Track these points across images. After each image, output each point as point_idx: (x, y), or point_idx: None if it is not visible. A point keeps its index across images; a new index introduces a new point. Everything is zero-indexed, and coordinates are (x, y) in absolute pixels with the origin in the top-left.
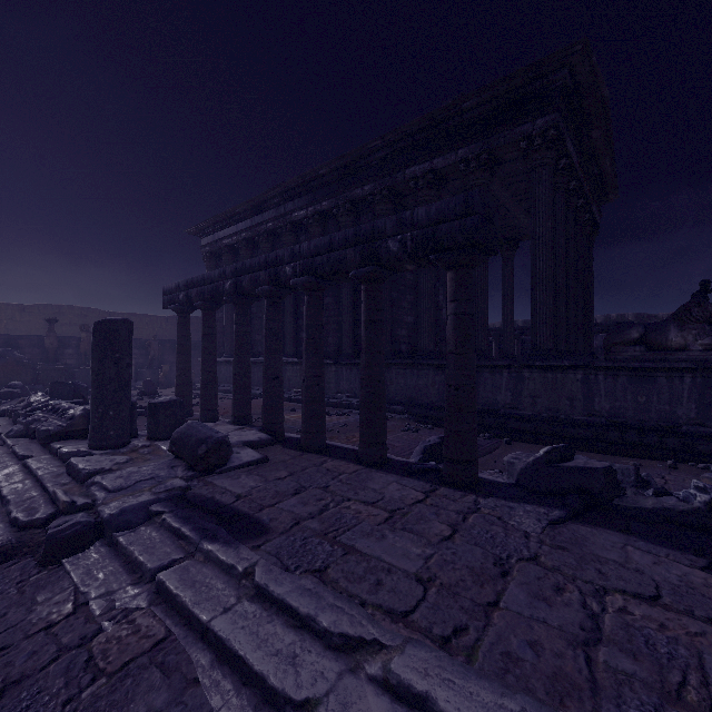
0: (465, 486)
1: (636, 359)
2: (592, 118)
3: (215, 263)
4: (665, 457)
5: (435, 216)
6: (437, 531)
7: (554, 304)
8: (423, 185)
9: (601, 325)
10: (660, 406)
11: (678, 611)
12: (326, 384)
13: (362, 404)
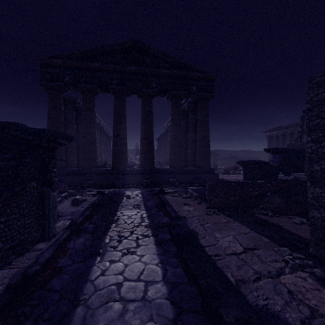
0: None
1: None
2: None
3: (269, 139)
4: None
5: None
6: None
7: None
8: None
9: None
10: None
11: None
12: None
13: None
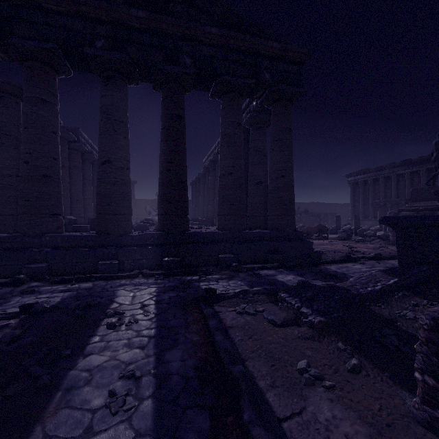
0: None
1: None
2: None
3: (353, 186)
4: None
5: None
6: None
7: None
8: None
9: None
10: None
11: None
12: None
13: None
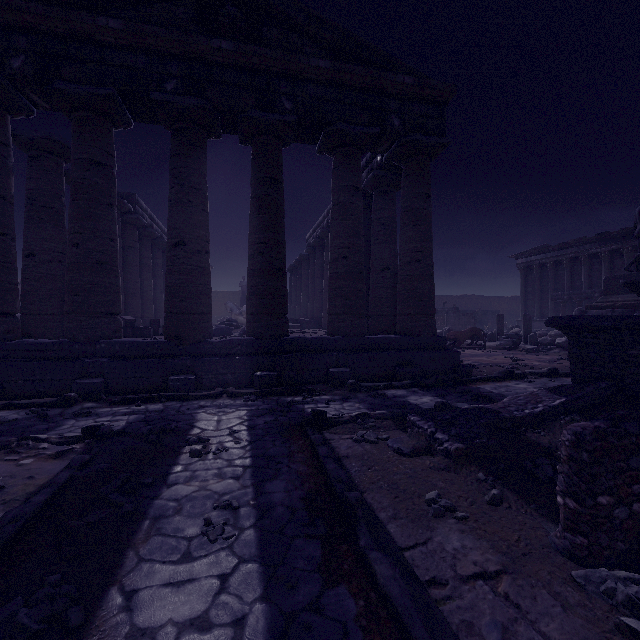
0: None
1: None
2: None
3: (525, 271)
4: None
5: None
6: None
7: None
8: None
9: None
10: None
11: None
12: None
13: None
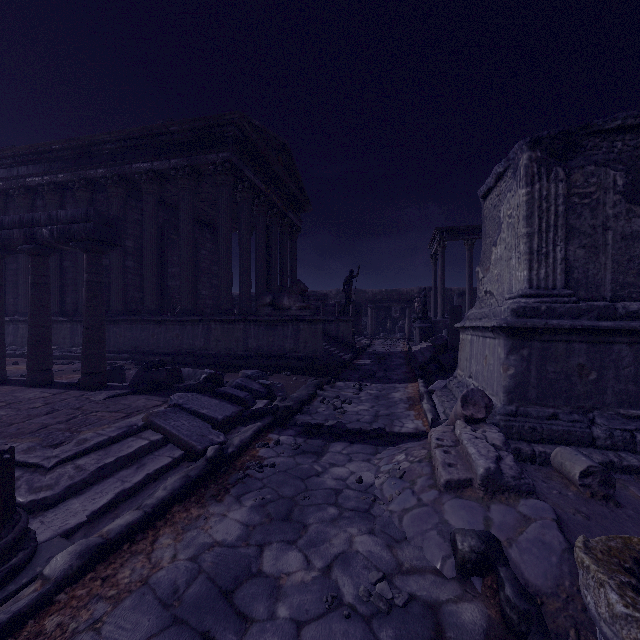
0: (92, 389)
1: (269, 315)
2: (267, 158)
3: None
4: (274, 371)
5: (71, 218)
6: (33, 406)
7: (243, 279)
8: (146, 179)
9: (316, 295)
10: (279, 343)
11: (121, 412)
12: (61, 339)
13: (28, 343)
